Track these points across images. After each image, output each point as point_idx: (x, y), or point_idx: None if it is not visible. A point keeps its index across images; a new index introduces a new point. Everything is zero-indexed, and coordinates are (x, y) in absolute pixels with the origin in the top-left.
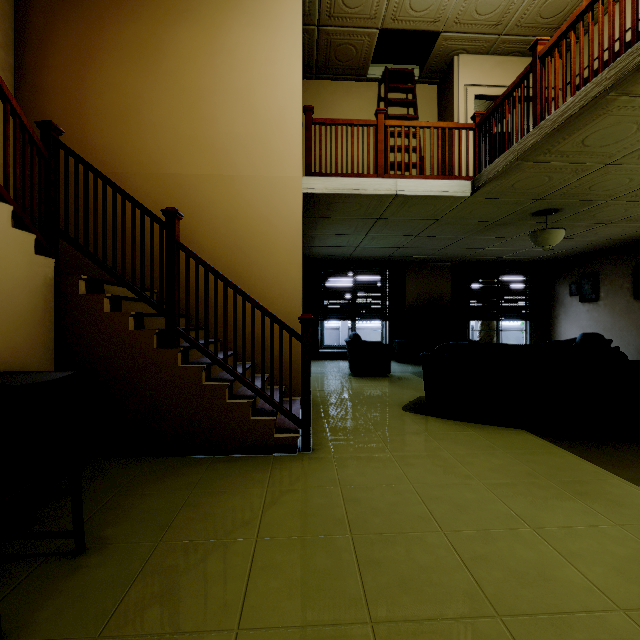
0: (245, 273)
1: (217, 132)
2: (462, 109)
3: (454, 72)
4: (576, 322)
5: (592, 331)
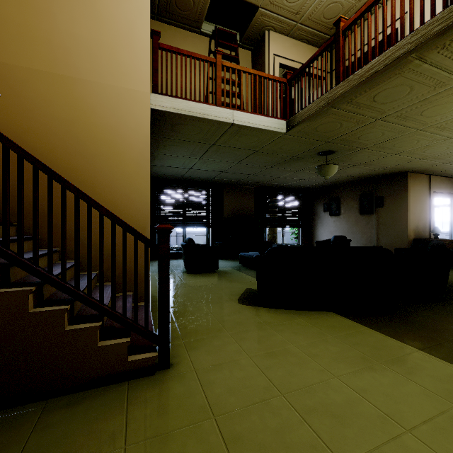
0: (89, 180)
1: (54, 27)
2: (271, 71)
3: (266, 42)
4: (327, 228)
5: (336, 234)
